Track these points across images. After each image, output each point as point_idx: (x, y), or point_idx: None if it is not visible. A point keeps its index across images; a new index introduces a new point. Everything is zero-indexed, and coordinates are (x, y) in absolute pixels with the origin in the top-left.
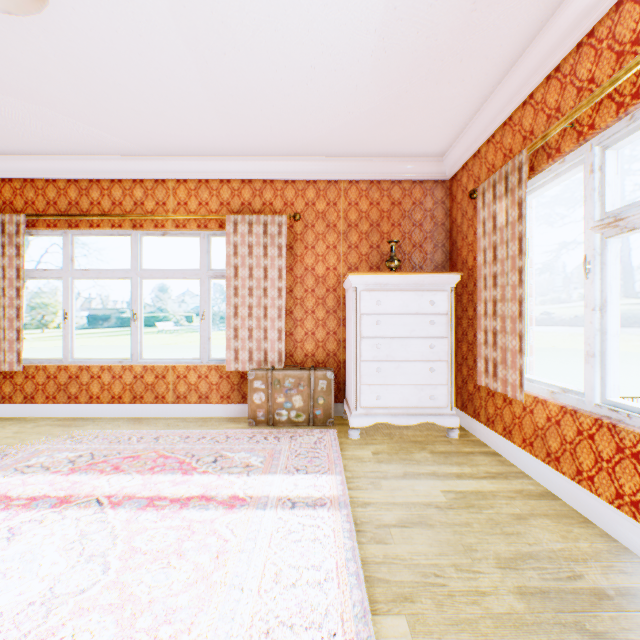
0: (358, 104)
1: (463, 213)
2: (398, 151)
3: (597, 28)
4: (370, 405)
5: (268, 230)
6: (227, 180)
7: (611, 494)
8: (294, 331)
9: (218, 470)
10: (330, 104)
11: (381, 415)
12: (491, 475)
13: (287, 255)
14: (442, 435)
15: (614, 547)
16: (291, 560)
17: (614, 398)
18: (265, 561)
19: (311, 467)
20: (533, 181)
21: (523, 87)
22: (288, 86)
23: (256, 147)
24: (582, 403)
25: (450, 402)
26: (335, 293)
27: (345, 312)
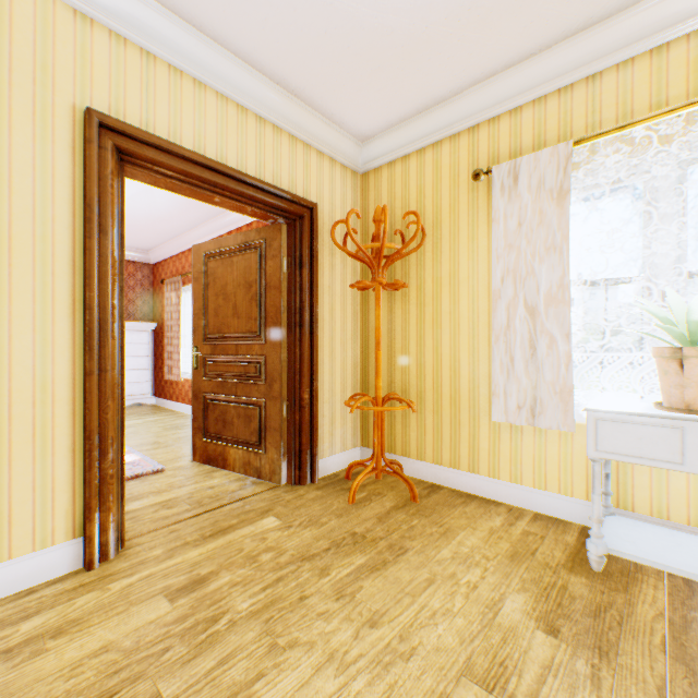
0: None
1: (161, 288)
2: None
3: None
4: None
5: None
6: None
7: None
8: None
9: None
10: None
11: None
12: (168, 415)
13: None
14: (147, 410)
15: None
16: None
17: None
18: None
19: None
20: (187, 287)
21: (182, 247)
22: None
23: None
24: None
25: (152, 391)
26: None
27: None
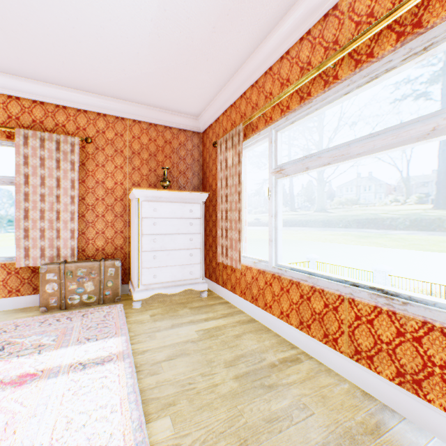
0: (140, 66)
1: (210, 155)
2: (169, 107)
3: (273, 67)
4: (149, 282)
5: (61, 147)
6: (16, 97)
7: (279, 313)
8: (86, 231)
9: (6, 356)
10: (118, 60)
11: (157, 288)
12: (224, 315)
13: (80, 170)
14: (197, 296)
15: (280, 340)
16: (82, 408)
17: (280, 262)
18: (57, 417)
19: (101, 335)
20: (246, 142)
21: (241, 87)
22: (80, 35)
23: (49, 75)
24: (267, 267)
25: (202, 274)
26: (122, 202)
27: (130, 216)
